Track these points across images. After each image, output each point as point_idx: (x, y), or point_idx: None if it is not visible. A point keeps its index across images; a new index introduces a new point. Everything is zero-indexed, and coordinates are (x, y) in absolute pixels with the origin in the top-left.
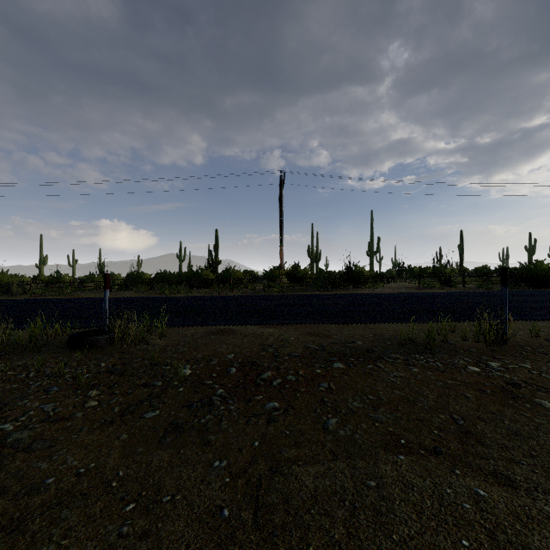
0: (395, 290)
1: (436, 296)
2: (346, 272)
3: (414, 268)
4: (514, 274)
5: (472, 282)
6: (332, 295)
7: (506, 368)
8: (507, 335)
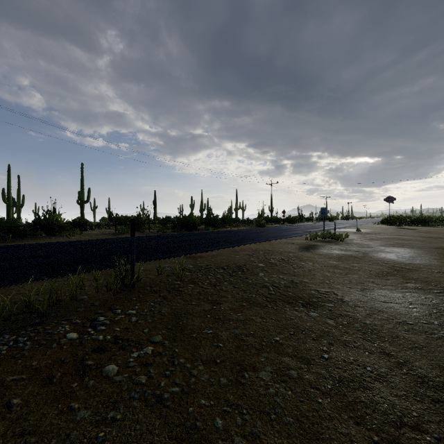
0: (93, 237)
1: (122, 240)
2: (38, 220)
3: (121, 217)
4: (179, 222)
5: (155, 228)
6: (4, 247)
7: (112, 321)
8: (134, 280)
